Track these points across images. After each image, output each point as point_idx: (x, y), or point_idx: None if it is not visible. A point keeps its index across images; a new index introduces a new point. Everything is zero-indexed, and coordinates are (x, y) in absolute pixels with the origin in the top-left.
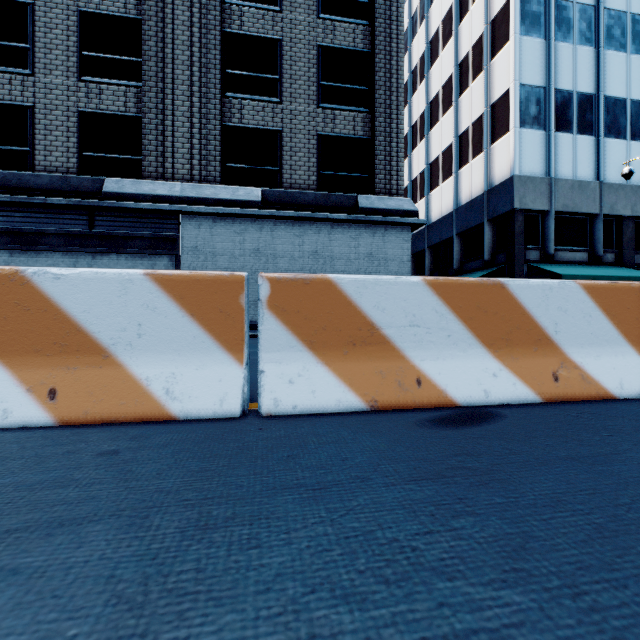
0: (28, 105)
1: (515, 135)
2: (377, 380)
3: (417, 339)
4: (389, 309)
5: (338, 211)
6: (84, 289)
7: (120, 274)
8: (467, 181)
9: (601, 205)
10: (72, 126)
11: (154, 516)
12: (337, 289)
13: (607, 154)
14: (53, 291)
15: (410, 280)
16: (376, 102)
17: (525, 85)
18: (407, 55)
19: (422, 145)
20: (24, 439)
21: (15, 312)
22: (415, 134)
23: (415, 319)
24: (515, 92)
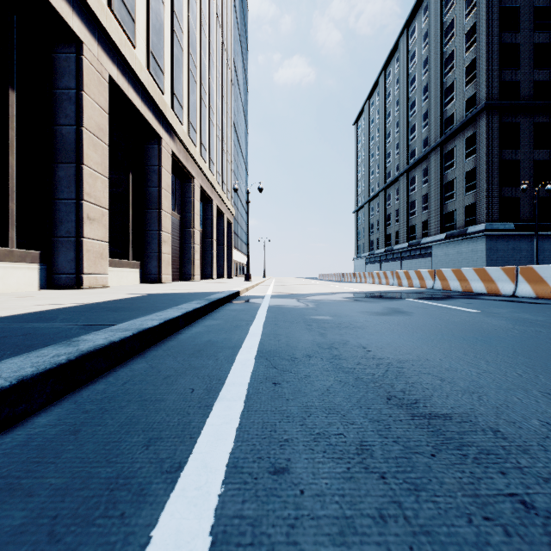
0: (416, 224)
1: None
2: None
3: None
4: None
5: (461, 236)
6: None
7: None
8: None
9: None
10: (421, 226)
11: None
12: None
13: None
14: None
15: None
16: (476, 187)
17: None
18: None
19: None
20: None
21: None
22: None
23: None
24: None
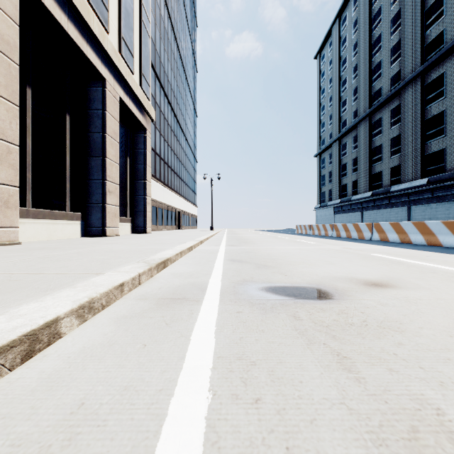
0: (443, 148)
1: None
2: None
3: None
4: None
5: None
6: None
7: None
8: None
9: None
10: None
11: None
12: None
13: None
14: None
15: None
16: None
17: None
18: None
19: None
20: None
21: None
22: None
23: None
24: None
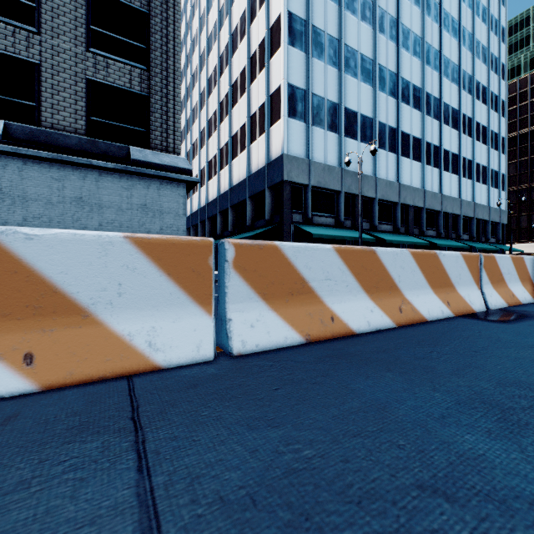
0: None
1: (284, 122)
2: None
3: None
4: None
5: (106, 159)
6: None
7: None
8: (256, 154)
9: (342, 185)
10: None
11: None
12: None
13: (346, 149)
14: None
15: None
16: (152, 61)
17: (292, 85)
18: (217, 42)
19: (227, 120)
20: None
21: None
22: (222, 110)
23: None
24: (284, 88)
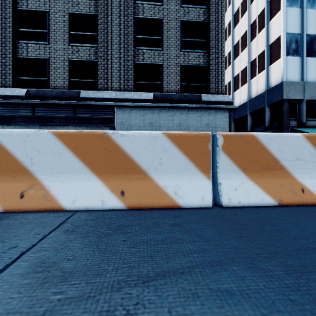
0: (47, 58)
1: (283, 60)
2: (280, 189)
3: (299, 167)
4: (284, 151)
5: (191, 103)
6: (134, 141)
7: (151, 133)
8: (255, 85)
9: None
10: (66, 67)
11: (256, 263)
12: (257, 140)
13: None
14: (120, 142)
15: (295, 135)
16: (210, 47)
17: (289, 33)
18: None
19: (229, 68)
20: (121, 215)
21: (104, 153)
22: (225, 63)
23: (298, 156)
24: (283, 37)
